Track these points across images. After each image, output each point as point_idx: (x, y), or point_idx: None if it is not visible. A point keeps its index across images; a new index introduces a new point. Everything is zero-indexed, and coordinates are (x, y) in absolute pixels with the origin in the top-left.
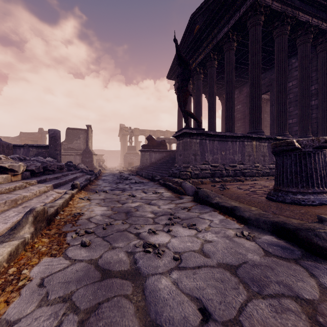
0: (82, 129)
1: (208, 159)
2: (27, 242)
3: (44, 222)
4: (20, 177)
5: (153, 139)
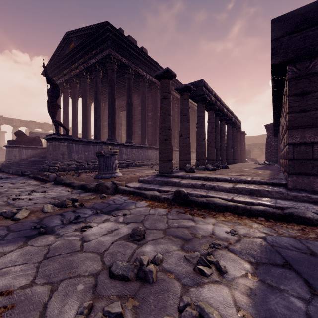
0: None
1: (74, 157)
2: None
3: None
4: None
5: (24, 134)
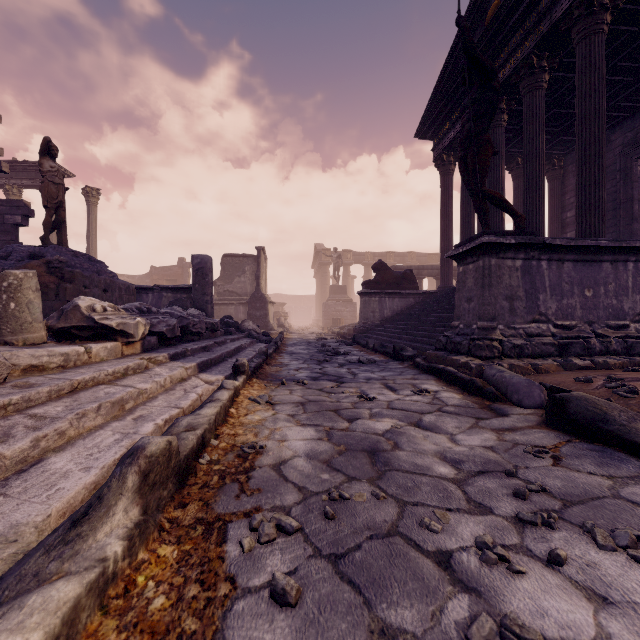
0: (249, 256)
1: (547, 308)
2: (113, 573)
3: (170, 481)
4: (139, 346)
5: (386, 268)
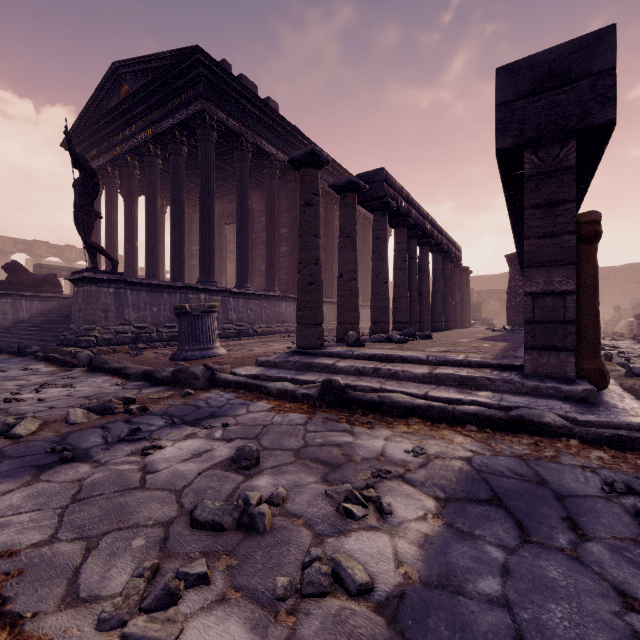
0: None
1: (130, 317)
2: None
3: None
4: None
5: (23, 270)
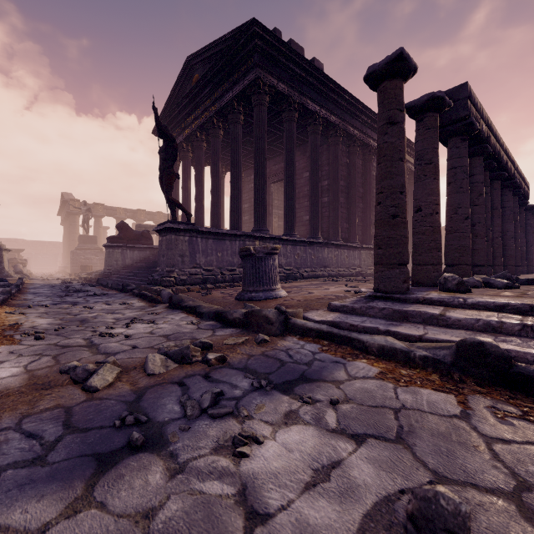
0: None
1: (200, 261)
2: None
3: None
4: None
5: (128, 228)
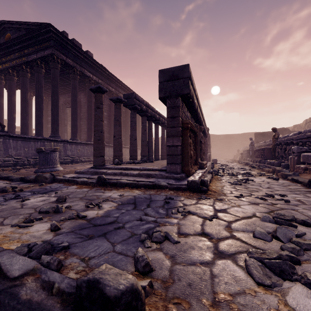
0: None
1: (12, 153)
2: None
3: None
4: None
5: None
